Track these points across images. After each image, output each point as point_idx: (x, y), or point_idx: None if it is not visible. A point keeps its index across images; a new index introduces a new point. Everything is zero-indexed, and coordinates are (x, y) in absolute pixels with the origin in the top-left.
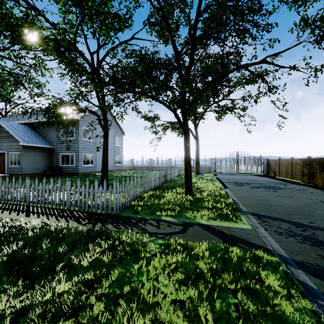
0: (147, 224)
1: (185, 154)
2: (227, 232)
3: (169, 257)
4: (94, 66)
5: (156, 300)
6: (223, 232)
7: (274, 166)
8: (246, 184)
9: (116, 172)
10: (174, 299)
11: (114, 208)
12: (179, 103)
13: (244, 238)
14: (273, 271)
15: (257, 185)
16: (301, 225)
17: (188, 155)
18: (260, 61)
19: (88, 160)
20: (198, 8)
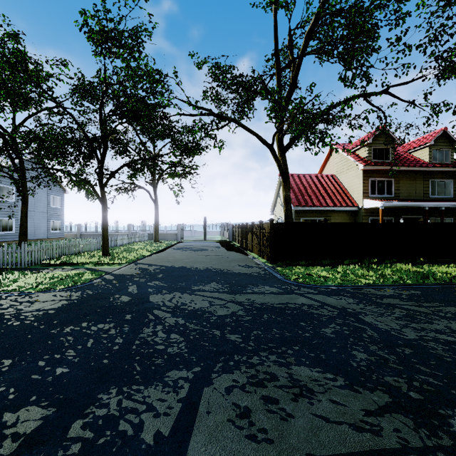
0: (46, 269)
1: (102, 222)
2: (98, 269)
3: (44, 275)
4: (7, 142)
5: (25, 281)
6: (96, 269)
7: (234, 232)
8: (185, 249)
9: (51, 242)
10: (35, 282)
11: (22, 264)
12: (78, 188)
13: (105, 270)
14: (94, 275)
15: (194, 249)
16: (154, 265)
17: (105, 223)
18: (151, 158)
19: (5, 226)
20: (100, 117)
